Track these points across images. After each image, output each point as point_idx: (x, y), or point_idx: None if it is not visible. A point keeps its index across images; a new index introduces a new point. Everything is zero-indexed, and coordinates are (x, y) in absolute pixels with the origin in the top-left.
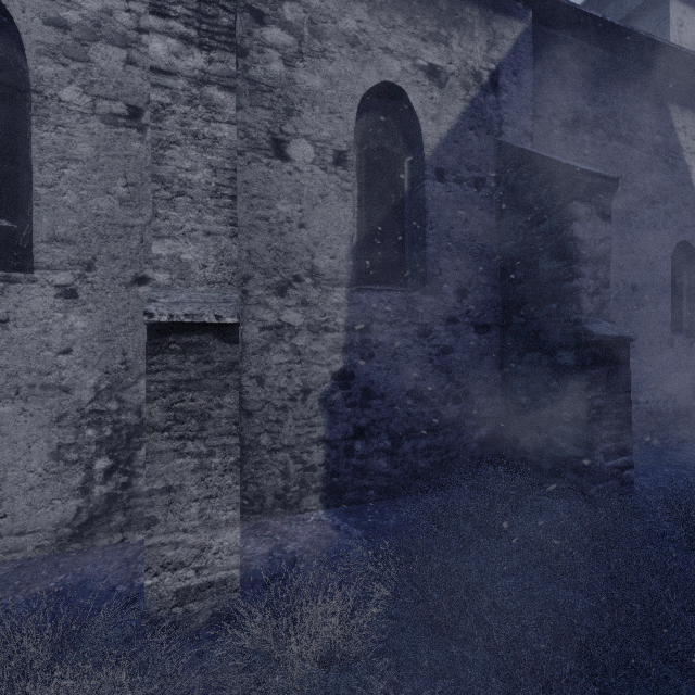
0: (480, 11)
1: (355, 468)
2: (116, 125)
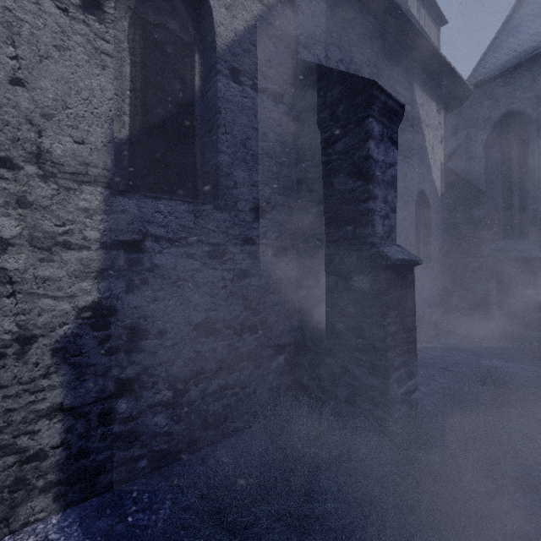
0: None
1: (118, 437)
2: None
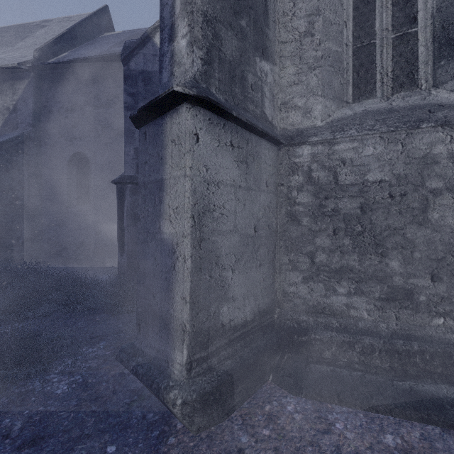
0: (10, 83)
1: None
2: None
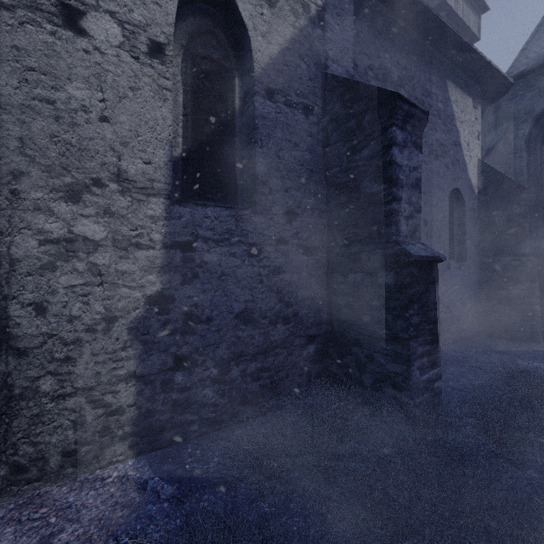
0: None
1: (175, 403)
2: None
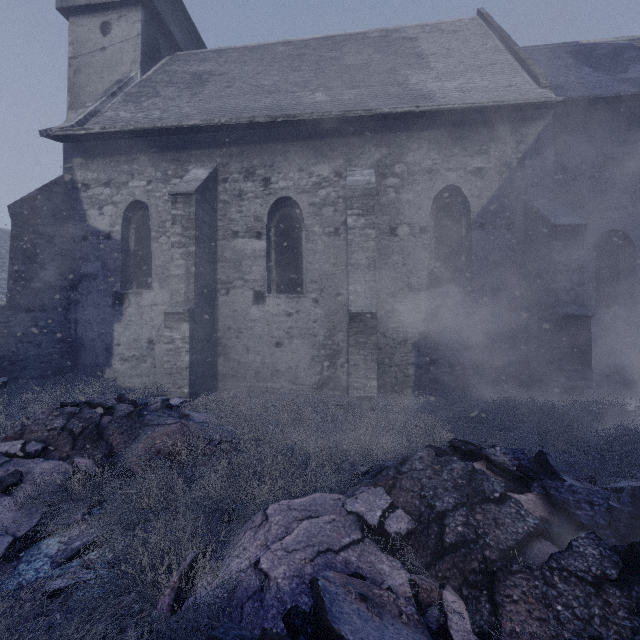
0: (510, 126)
1: (430, 379)
2: (331, 236)
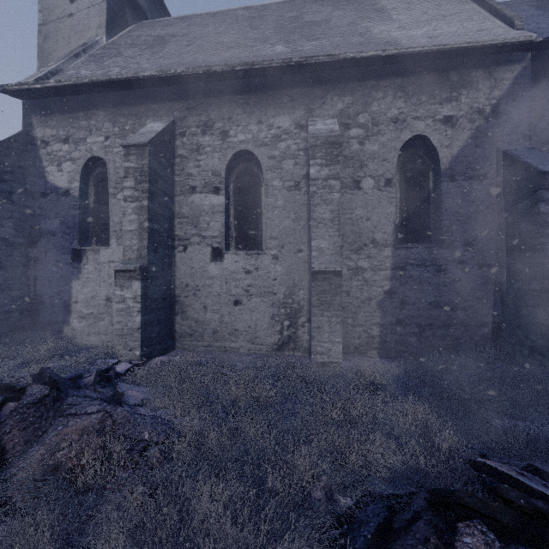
0: (483, 71)
1: (396, 340)
2: (291, 190)
